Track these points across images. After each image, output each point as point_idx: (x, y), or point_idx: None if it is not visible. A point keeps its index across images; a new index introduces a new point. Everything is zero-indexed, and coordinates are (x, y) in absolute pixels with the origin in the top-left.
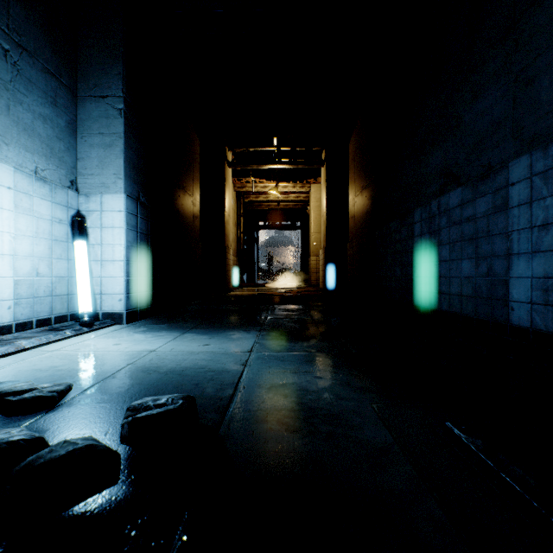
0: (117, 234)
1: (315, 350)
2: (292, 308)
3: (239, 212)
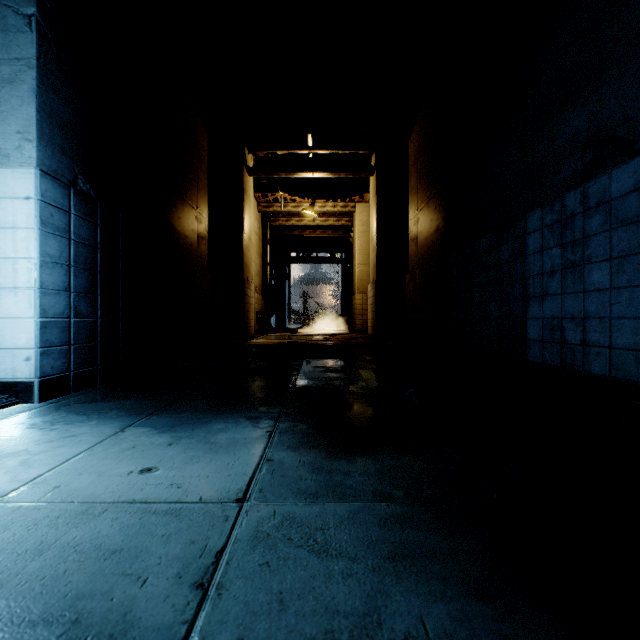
0: (23, 240)
1: (401, 491)
2: (334, 364)
3: (265, 239)
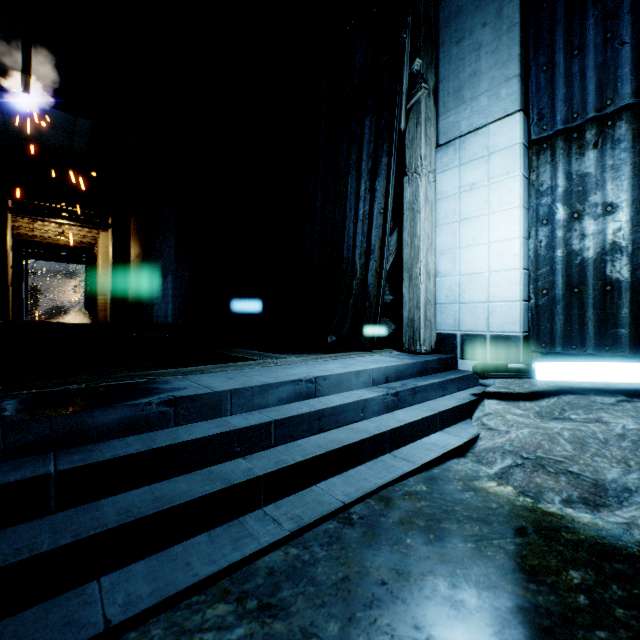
0: None
1: None
2: None
3: None
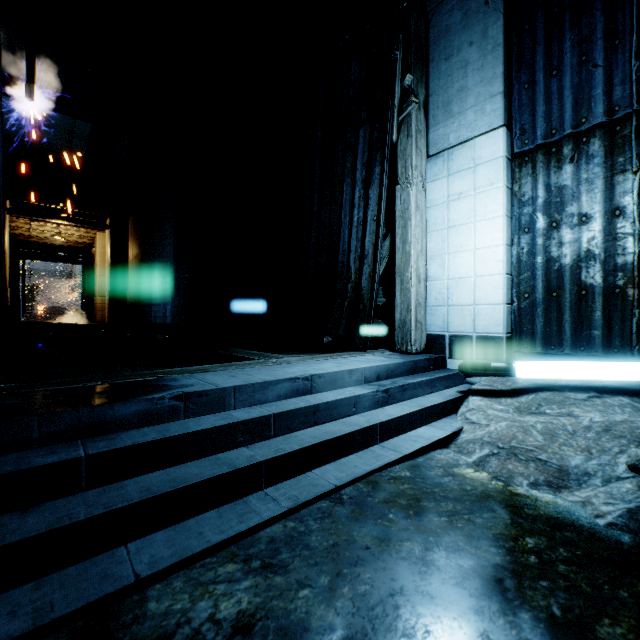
0: None
1: None
2: None
3: None
